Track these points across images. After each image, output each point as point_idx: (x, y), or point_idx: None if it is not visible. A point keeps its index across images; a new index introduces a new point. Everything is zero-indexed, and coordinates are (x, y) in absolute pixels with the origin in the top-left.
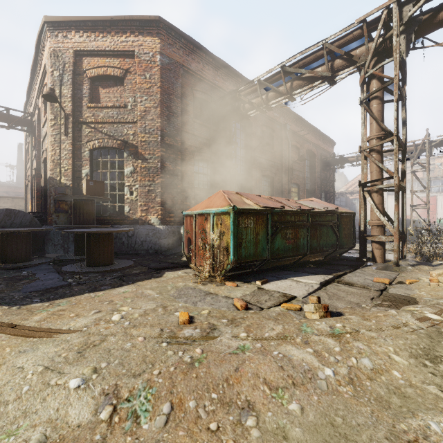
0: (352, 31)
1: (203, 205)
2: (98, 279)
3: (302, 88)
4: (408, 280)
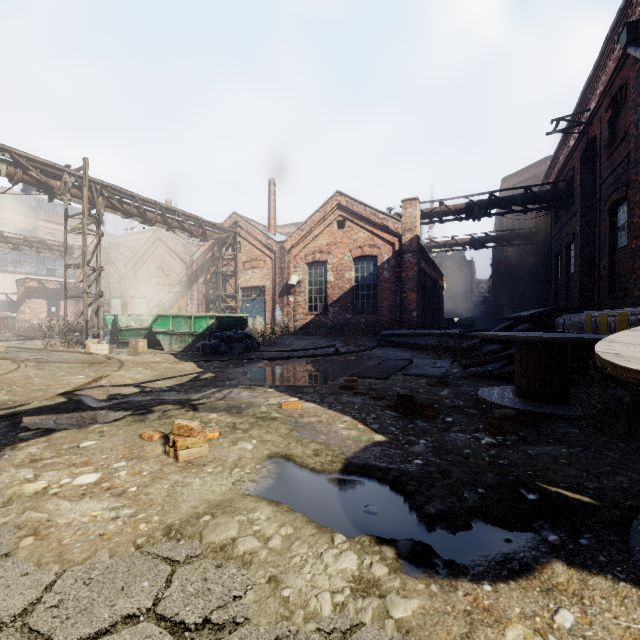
0: None
1: None
2: None
3: None
4: None
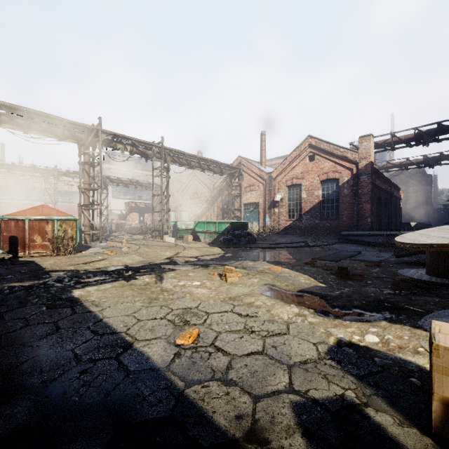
0: (79, 125)
1: (33, 213)
2: (4, 267)
3: (38, 131)
4: (115, 245)
